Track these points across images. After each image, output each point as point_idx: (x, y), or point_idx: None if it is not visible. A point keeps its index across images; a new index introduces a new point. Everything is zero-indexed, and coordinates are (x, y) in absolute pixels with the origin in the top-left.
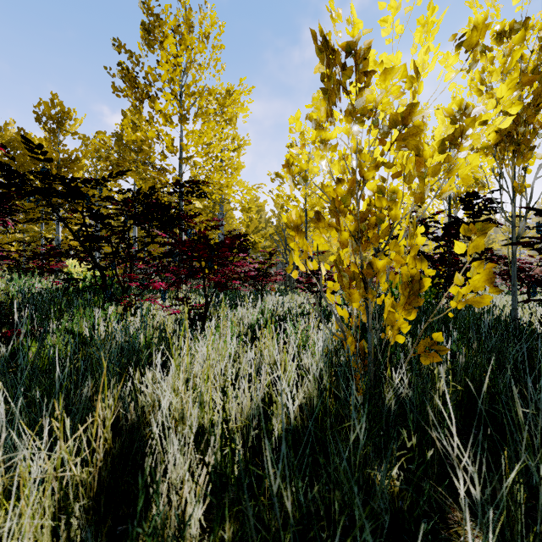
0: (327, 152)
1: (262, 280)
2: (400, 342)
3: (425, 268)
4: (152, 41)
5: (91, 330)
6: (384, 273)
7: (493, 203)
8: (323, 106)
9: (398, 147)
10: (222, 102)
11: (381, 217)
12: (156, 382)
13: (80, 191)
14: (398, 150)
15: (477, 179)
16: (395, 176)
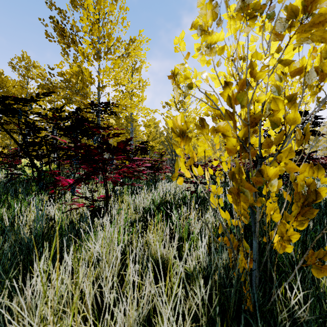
0: (213, 55)
1: (155, 172)
2: (288, 251)
3: (321, 176)
4: (79, 6)
5: (3, 223)
6: (275, 182)
7: (317, 119)
8: (209, 9)
9: (299, 40)
10: (127, 48)
11: (276, 121)
12: (22, 309)
13: (13, 108)
14: (299, 43)
15: (318, 99)
16: (294, 74)
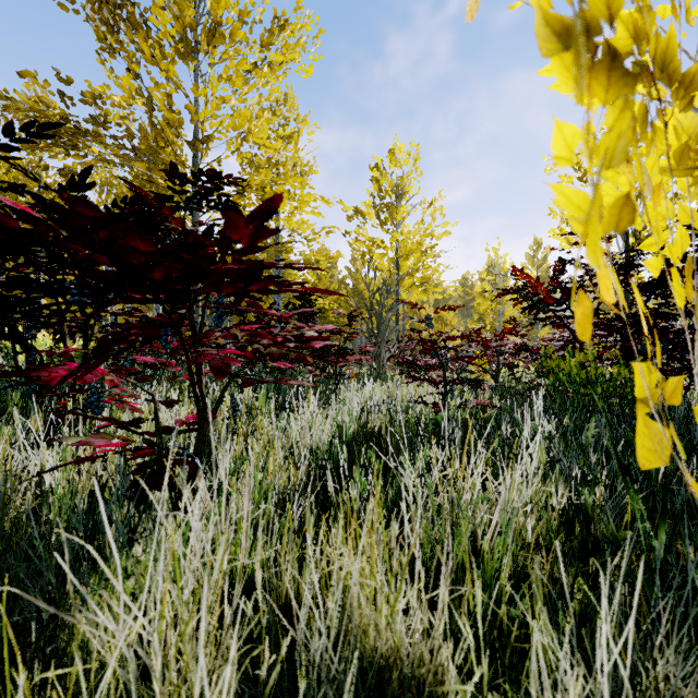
0: None
1: (336, 361)
2: None
3: None
4: None
5: None
6: None
7: None
8: None
9: None
10: (265, 42)
11: None
12: None
13: None
14: None
15: None
16: None
